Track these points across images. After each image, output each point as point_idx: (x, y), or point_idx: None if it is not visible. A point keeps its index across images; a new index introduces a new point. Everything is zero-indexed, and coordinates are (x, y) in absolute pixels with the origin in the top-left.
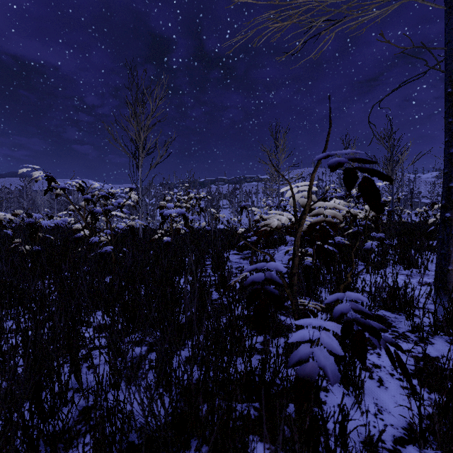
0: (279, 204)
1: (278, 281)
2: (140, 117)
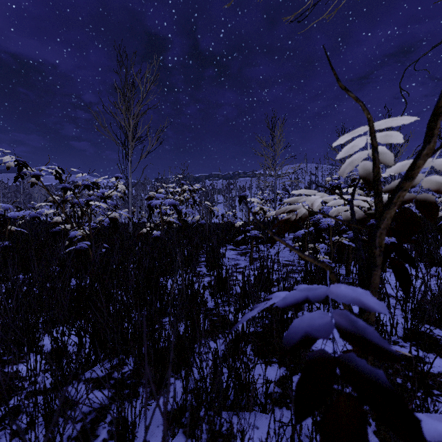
0: (276, 197)
1: (379, 342)
2: (130, 103)
